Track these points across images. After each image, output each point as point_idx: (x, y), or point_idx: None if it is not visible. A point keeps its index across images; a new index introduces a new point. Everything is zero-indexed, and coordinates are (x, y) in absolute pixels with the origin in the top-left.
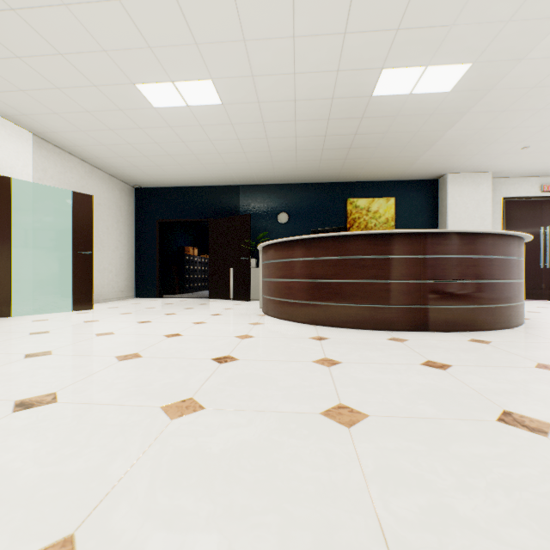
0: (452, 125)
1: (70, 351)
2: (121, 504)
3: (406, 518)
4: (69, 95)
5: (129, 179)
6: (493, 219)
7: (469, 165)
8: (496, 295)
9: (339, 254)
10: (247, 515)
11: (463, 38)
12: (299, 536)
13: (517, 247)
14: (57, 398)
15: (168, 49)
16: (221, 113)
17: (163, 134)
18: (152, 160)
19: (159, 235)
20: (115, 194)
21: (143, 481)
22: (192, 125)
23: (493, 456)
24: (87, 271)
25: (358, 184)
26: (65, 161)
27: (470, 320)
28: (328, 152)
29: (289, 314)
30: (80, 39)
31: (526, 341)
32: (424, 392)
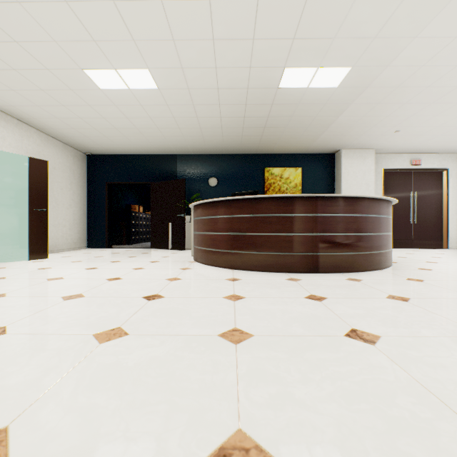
0: (341, 113)
1: (23, 294)
2: (49, 404)
3: (257, 402)
4: (24, 76)
5: (81, 147)
6: (376, 185)
7: (357, 143)
8: (369, 244)
9: (252, 213)
10: (145, 406)
11: (343, 48)
12: (179, 417)
13: (386, 208)
14: (6, 330)
15: (110, 43)
16: (158, 96)
17: (109, 111)
18: (101, 132)
19: (108, 195)
20: (69, 160)
21: (69, 388)
22: (133, 104)
23: (332, 359)
24: (42, 225)
25: (273, 156)
26: (23, 131)
27: (350, 263)
28: (248, 130)
29: (213, 261)
30: (33, 31)
31: (387, 279)
32: (300, 317)
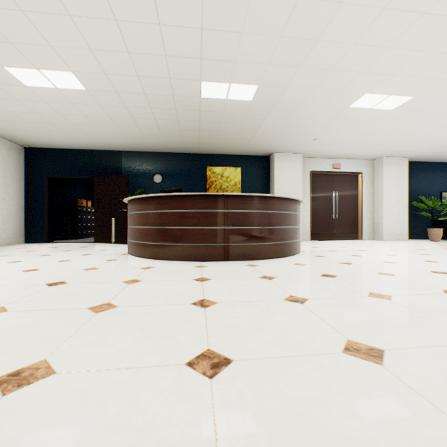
0: (263, 122)
1: None
2: None
3: (75, 345)
4: None
5: (17, 139)
6: (305, 185)
7: (286, 148)
8: (273, 236)
9: (172, 208)
10: None
11: (246, 70)
12: (4, 357)
13: (290, 206)
14: None
15: (27, 46)
16: (88, 96)
17: (41, 106)
18: (36, 126)
19: (48, 189)
20: (2, 152)
21: None
22: (65, 102)
23: (162, 318)
24: None
25: (215, 156)
26: None
27: (256, 252)
28: (185, 132)
29: (140, 253)
30: None
31: (279, 264)
32: (171, 293)
